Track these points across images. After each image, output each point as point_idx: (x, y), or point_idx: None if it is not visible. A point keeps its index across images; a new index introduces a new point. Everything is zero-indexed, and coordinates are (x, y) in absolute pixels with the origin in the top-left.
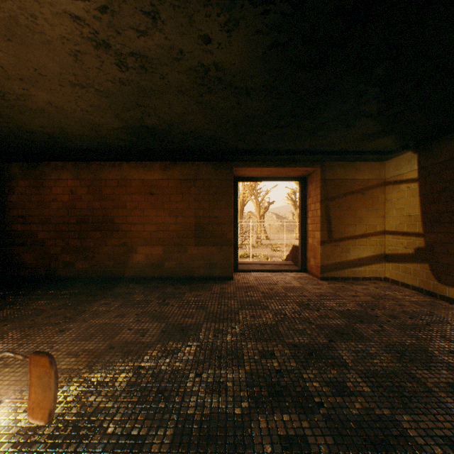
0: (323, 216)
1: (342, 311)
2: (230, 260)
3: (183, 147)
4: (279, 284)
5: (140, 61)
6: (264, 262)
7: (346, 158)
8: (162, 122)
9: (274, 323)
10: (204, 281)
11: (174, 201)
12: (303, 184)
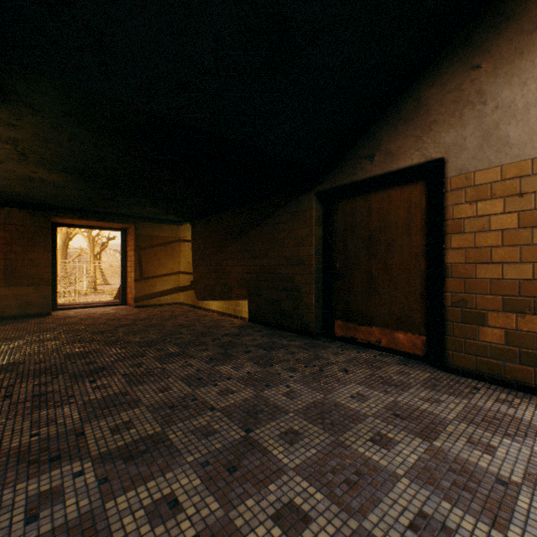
0: (137, 261)
1: (135, 319)
2: (49, 298)
3: None
4: (97, 313)
5: None
6: (89, 302)
7: (153, 221)
8: None
9: (85, 328)
10: (18, 319)
11: None
12: (124, 235)
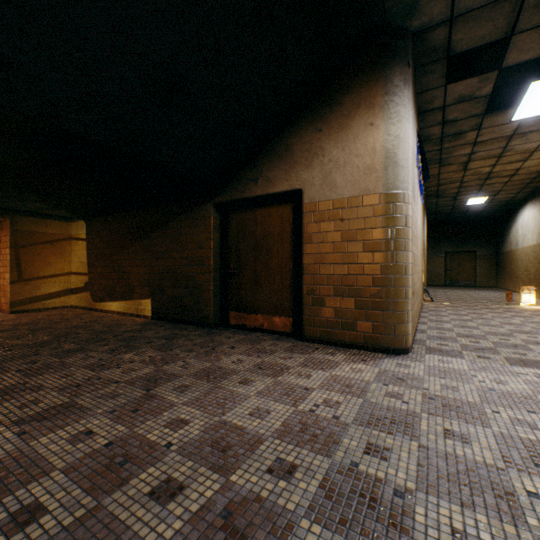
0: (14, 260)
1: (15, 324)
2: None
3: None
4: None
5: None
6: None
7: (36, 216)
8: None
9: None
10: None
11: None
12: None
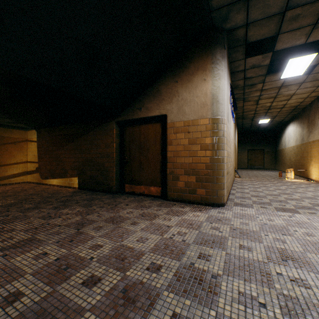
0: None
1: None
2: None
3: None
4: None
5: None
6: None
7: (5, 127)
8: None
9: None
10: None
11: None
12: None
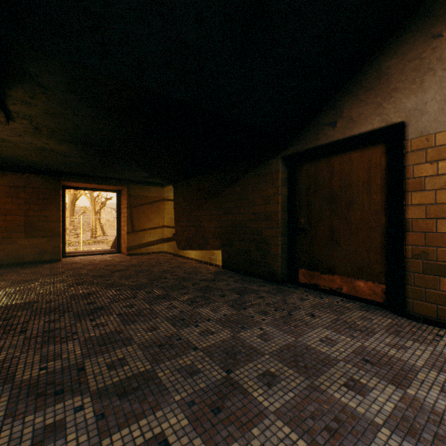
0: (129, 216)
1: (127, 265)
2: (59, 247)
3: (16, 165)
4: (97, 260)
5: (3, 140)
6: (91, 250)
7: (142, 184)
8: (4, 154)
9: (87, 272)
10: (35, 264)
11: (3, 202)
12: (119, 195)
